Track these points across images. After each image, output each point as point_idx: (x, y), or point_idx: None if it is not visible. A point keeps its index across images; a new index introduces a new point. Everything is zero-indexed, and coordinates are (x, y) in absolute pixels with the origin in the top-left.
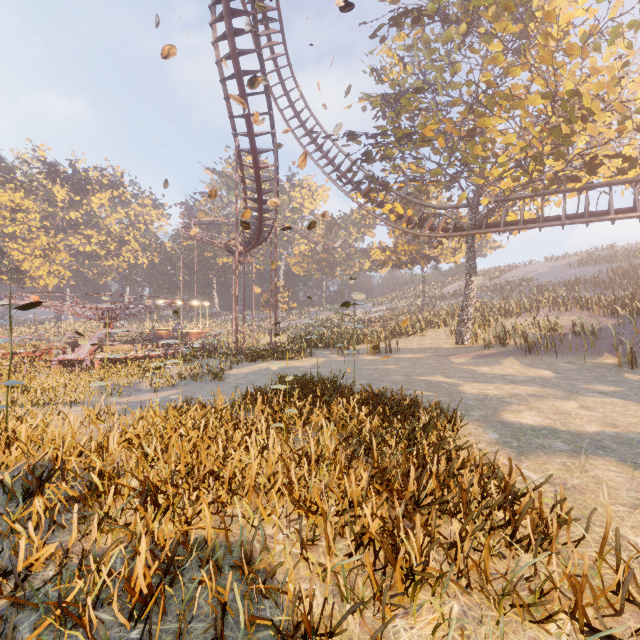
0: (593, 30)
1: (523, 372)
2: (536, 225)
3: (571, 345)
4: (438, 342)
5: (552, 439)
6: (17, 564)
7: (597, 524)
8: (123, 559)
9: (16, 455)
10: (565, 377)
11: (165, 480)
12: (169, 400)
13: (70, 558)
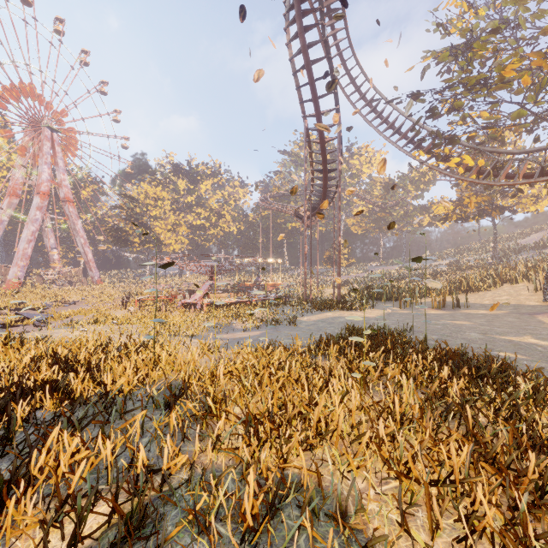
0: None
1: None
2: None
3: None
4: (518, 298)
5: None
6: (162, 462)
7: None
8: (233, 479)
9: (160, 373)
10: None
11: (261, 413)
12: (256, 339)
13: (196, 467)
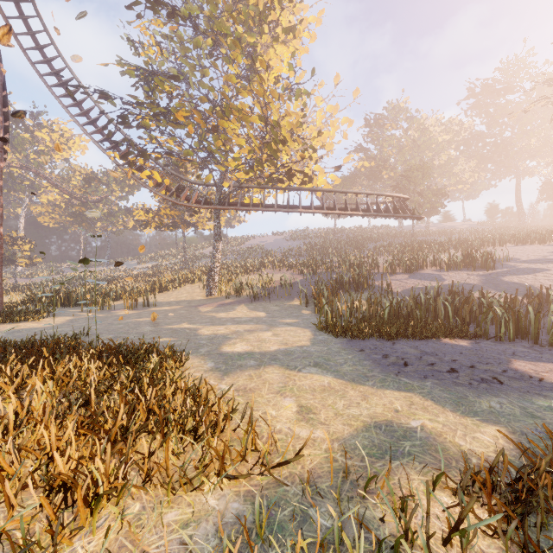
0: (288, 86)
1: (248, 314)
2: (260, 209)
3: (279, 294)
4: (193, 295)
5: (249, 359)
6: None
7: (255, 409)
8: None
9: None
10: (271, 316)
11: None
12: None
13: None
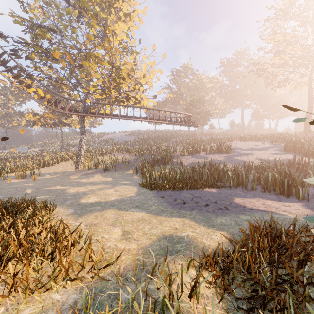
0: (126, 46)
1: (101, 179)
2: (110, 117)
3: (121, 167)
4: (66, 168)
5: (97, 206)
6: None
7: (96, 236)
8: None
9: None
10: (115, 180)
11: None
12: None
13: None
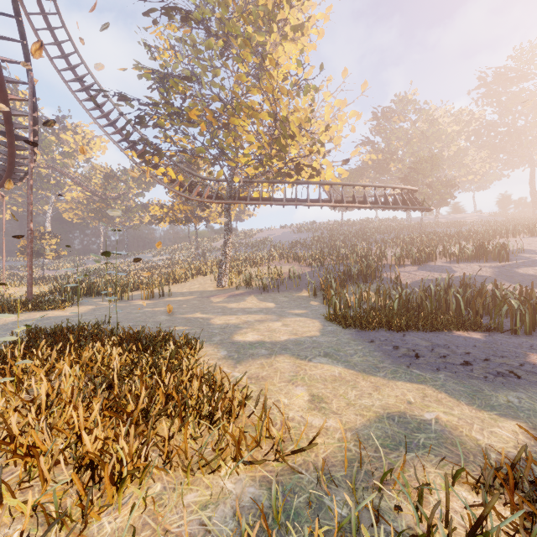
0: (297, 82)
1: (257, 305)
2: (269, 203)
3: (287, 285)
4: (204, 286)
5: (260, 349)
6: None
7: (268, 397)
8: None
9: None
10: (281, 306)
11: None
12: None
13: None
